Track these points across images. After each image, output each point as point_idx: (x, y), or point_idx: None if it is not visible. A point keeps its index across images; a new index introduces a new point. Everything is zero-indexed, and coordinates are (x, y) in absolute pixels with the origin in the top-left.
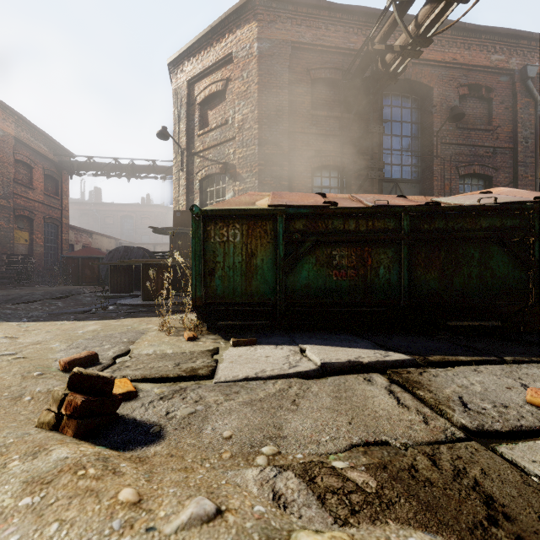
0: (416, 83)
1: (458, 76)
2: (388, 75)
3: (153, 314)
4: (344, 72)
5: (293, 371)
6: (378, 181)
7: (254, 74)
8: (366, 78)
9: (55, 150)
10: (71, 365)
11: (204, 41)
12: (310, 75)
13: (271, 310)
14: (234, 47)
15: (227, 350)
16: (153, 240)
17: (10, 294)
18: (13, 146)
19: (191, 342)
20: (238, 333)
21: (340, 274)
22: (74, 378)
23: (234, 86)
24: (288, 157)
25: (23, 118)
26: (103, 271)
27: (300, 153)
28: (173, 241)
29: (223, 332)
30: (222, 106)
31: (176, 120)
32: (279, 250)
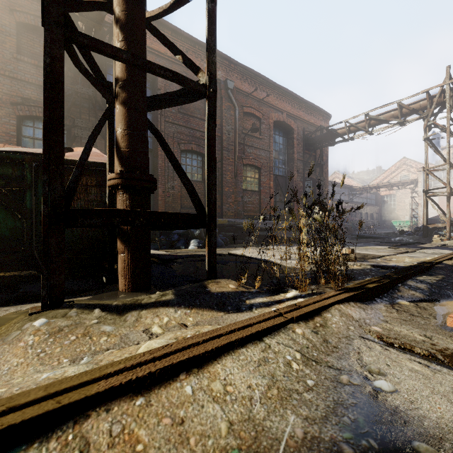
0: None
1: (180, 71)
2: None
3: None
4: None
5: None
6: None
7: None
8: None
9: None
10: None
11: None
12: (15, 16)
13: None
14: None
15: None
16: None
17: None
18: None
19: None
20: None
21: None
22: None
23: None
24: None
25: None
26: None
27: None
28: None
29: None
30: None
31: None
32: None
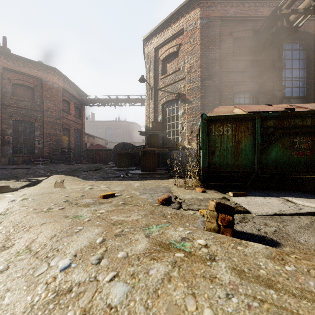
0: (304, 32)
1: None
2: (291, 29)
3: (156, 178)
4: (254, 31)
5: (305, 211)
6: (280, 98)
7: (197, 39)
8: (273, 33)
9: (79, 93)
10: (165, 201)
11: (165, 24)
12: (232, 36)
13: (247, 176)
14: (184, 25)
15: (232, 198)
16: (122, 141)
17: (72, 168)
18: (62, 92)
19: (205, 193)
20: (222, 190)
21: (299, 153)
22: (218, 205)
23: (184, 48)
24: (218, 87)
25: (66, 77)
26: (112, 156)
27: (226, 84)
28: (150, 139)
29: (214, 188)
30: (175, 60)
31: (147, 71)
32: (257, 139)
